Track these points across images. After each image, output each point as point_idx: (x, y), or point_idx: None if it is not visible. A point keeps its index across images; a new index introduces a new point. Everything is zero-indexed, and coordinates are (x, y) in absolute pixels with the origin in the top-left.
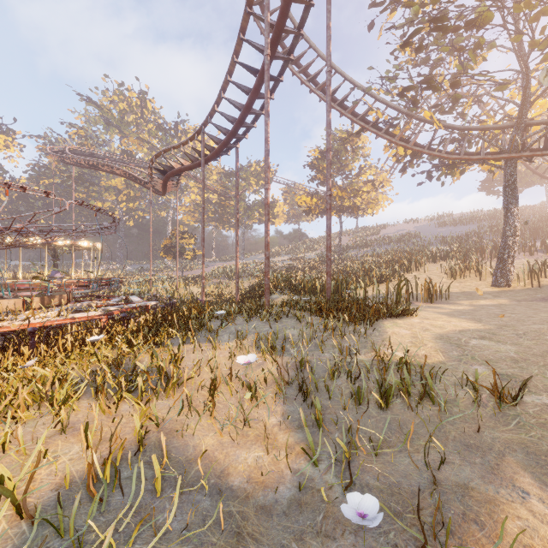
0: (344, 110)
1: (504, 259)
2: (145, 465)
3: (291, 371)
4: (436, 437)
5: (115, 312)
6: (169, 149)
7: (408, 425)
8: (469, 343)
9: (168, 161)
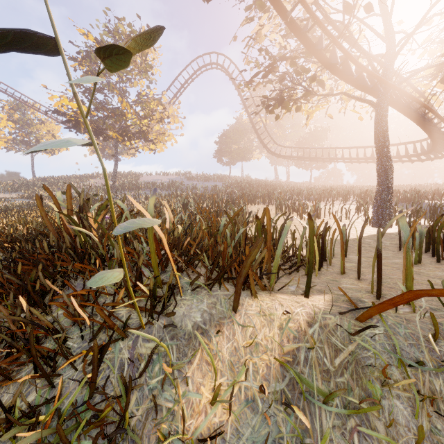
0: None
1: (389, 197)
2: None
3: None
4: None
5: None
6: None
7: None
8: None
9: None
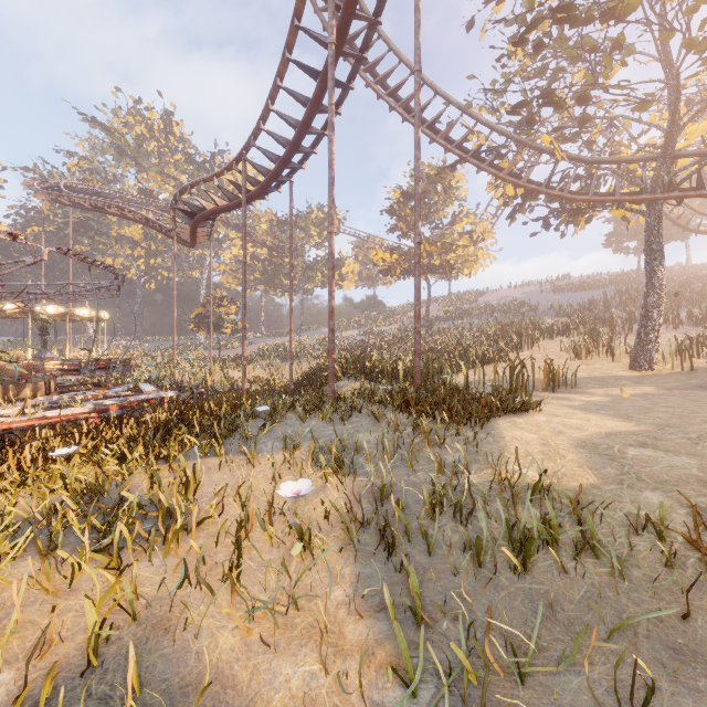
0: (435, 134)
1: (646, 334)
2: (97, 705)
3: (366, 501)
4: (616, 631)
5: (111, 407)
6: (197, 182)
7: (565, 605)
8: (627, 454)
9: (197, 199)
